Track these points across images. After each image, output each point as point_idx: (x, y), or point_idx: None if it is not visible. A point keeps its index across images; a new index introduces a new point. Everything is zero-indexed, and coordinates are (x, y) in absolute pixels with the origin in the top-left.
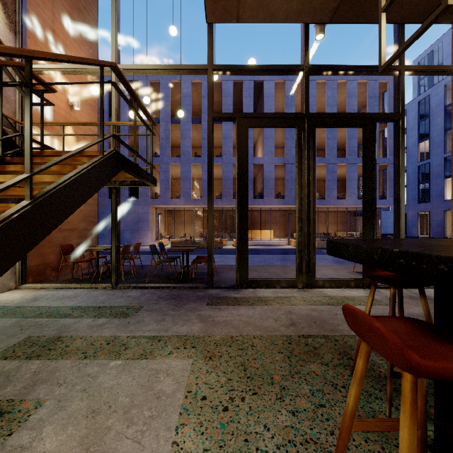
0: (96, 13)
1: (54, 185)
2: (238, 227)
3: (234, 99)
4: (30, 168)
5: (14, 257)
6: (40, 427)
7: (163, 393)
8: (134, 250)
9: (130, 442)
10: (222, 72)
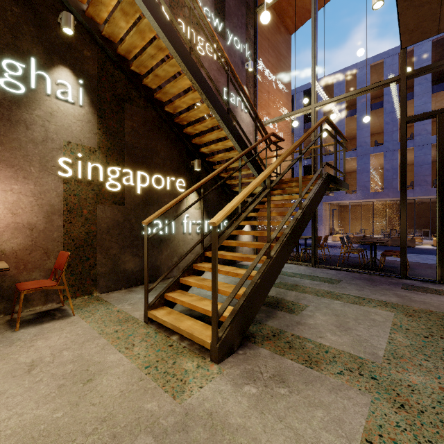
0: (290, 61)
1: (307, 201)
2: (438, 223)
3: (434, 61)
4: (301, 194)
5: (299, 236)
6: (313, 312)
7: (375, 320)
8: (324, 241)
9: (362, 328)
10: (418, 75)
